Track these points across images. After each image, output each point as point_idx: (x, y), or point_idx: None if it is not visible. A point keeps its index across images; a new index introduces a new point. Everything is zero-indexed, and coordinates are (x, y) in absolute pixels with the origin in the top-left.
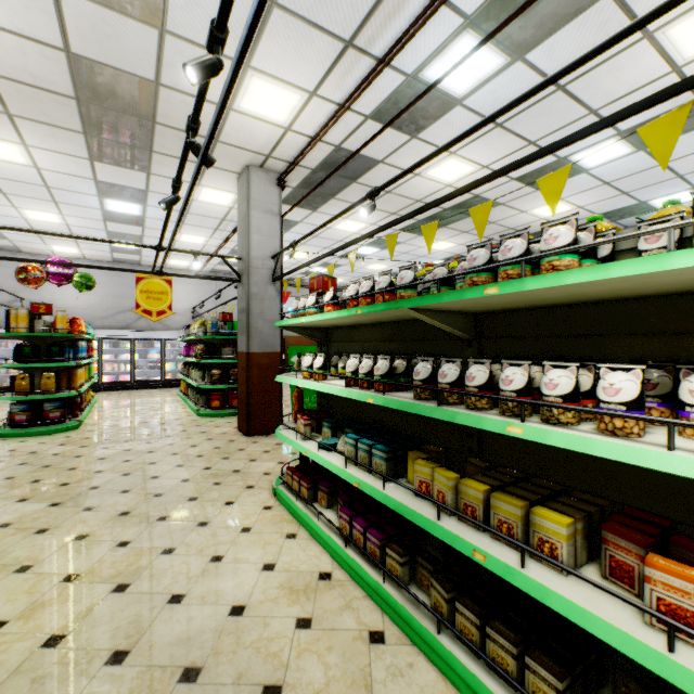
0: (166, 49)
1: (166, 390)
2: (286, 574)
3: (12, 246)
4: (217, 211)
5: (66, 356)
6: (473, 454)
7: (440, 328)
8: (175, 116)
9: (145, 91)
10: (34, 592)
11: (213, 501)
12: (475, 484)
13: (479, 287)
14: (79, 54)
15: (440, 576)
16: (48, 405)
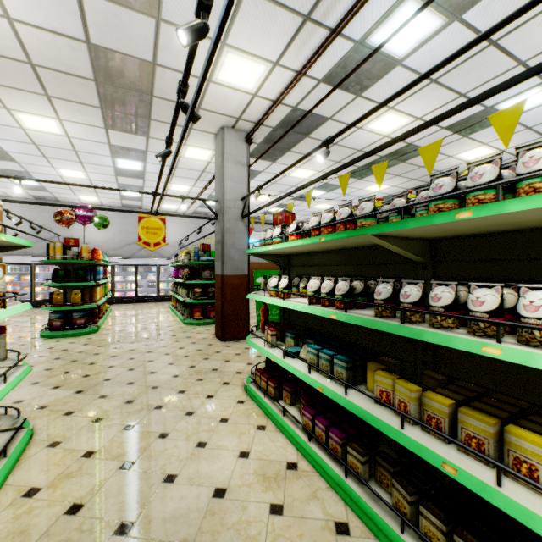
0: (161, 34)
1: (160, 304)
2: (259, 462)
3: (52, 197)
4: (198, 165)
5: (89, 277)
6: (427, 367)
7: (398, 252)
8: (167, 90)
9: (145, 71)
10: (61, 465)
11: (197, 394)
12: (439, 397)
13: (450, 212)
14: (97, 44)
15: (401, 478)
16: (75, 314)
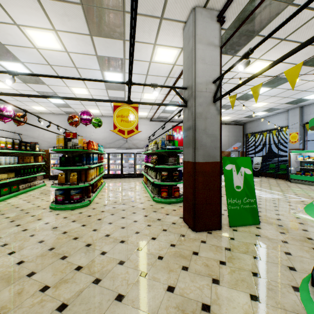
0: None
1: (136, 179)
2: None
3: (74, 112)
4: (164, 70)
5: (84, 162)
6: None
7: None
8: None
9: None
10: None
11: None
12: None
13: None
14: None
15: None
16: (73, 191)
